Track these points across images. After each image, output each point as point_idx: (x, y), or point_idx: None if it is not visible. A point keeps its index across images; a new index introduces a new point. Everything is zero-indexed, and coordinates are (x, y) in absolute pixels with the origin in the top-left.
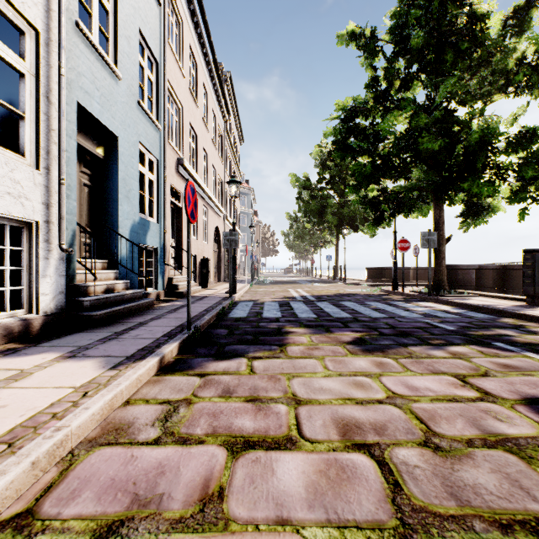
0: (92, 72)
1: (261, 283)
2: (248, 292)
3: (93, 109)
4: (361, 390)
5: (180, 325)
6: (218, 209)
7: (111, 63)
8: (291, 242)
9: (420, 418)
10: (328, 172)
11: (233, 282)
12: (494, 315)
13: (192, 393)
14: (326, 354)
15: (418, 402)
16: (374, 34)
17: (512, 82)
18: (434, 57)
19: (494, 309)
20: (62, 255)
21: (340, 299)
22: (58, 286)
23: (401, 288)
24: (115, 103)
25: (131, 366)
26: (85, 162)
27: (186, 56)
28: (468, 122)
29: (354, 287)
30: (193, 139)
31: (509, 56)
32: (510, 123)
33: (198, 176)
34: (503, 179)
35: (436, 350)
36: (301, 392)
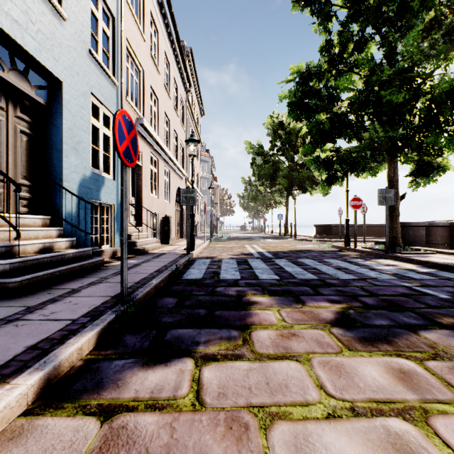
0: (24, 0)
1: (219, 239)
2: (207, 248)
3: (26, 43)
4: None
5: (118, 294)
6: (180, 171)
7: None
8: (246, 204)
9: None
10: (279, 140)
11: (192, 239)
12: None
13: None
14: (310, 350)
15: None
16: None
17: None
18: (396, 8)
19: None
20: None
21: (297, 256)
22: None
23: (351, 244)
24: (59, 44)
25: None
26: (23, 108)
27: (147, 21)
28: (431, 75)
29: (305, 243)
30: (154, 103)
31: None
32: None
33: (159, 137)
34: None
35: None
36: None
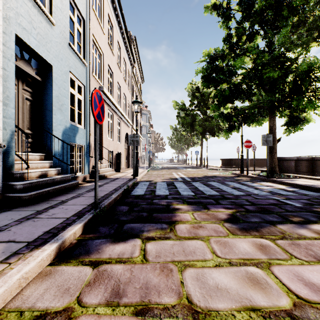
0: (29, 15)
1: (155, 168)
2: (146, 175)
3: (31, 42)
4: (260, 290)
5: (92, 203)
6: (127, 122)
7: (46, 11)
8: (173, 143)
9: None
10: (196, 99)
11: (136, 168)
12: None
13: (77, 297)
14: (210, 234)
15: None
16: (229, 5)
17: None
18: (273, 14)
19: None
20: None
21: (207, 180)
22: None
23: (245, 172)
24: (50, 41)
25: (24, 257)
26: (27, 83)
27: (105, 20)
28: (296, 59)
29: (213, 171)
30: (110, 76)
31: (318, 19)
32: None
33: (113, 99)
34: (318, 99)
35: (302, 229)
36: (196, 295)
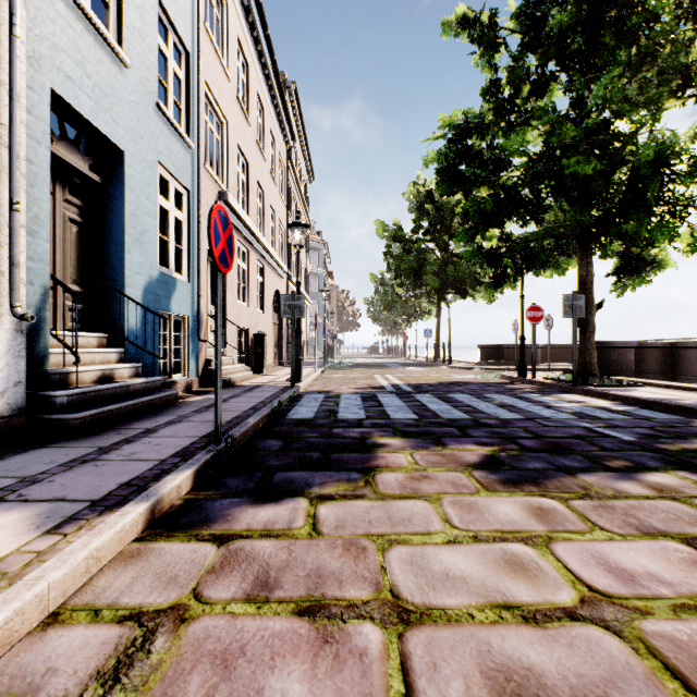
0: (78, 48)
1: (337, 366)
2: (319, 379)
3: (81, 105)
4: (525, 580)
5: (208, 434)
6: (279, 266)
7: (111, 39)
8: (377, 313)
9: (678, 673)
10: (427, 218)
11: (297, 366)
12: (681, 415)
13: (193, 589)
14: (443, 491)
15: (649, 615)
16: (494, 20)
17: (695, 81)
18: (584, 42)
19: (680, 406)
20: (20, 324)
21: (448, 389)
22: (12, 374)
23: (529, 374)
24: (119, 100)
25: (90, 525)
26: (72, 188)
27: (232, 51)
28: (634, 136)
29: (463, 372)
30: (243, 168)
31: (683, 50)
32: (690, 140)
33: (249, 219)
34: (680, 220)
35: (626, 482)
36: (407, 587)
